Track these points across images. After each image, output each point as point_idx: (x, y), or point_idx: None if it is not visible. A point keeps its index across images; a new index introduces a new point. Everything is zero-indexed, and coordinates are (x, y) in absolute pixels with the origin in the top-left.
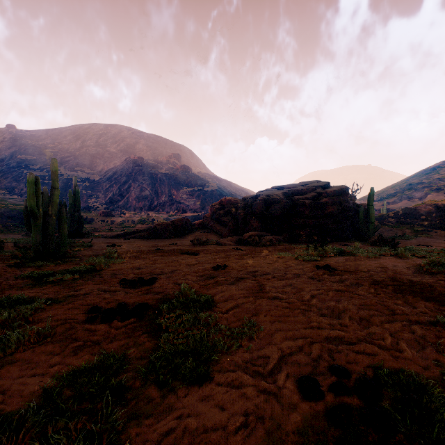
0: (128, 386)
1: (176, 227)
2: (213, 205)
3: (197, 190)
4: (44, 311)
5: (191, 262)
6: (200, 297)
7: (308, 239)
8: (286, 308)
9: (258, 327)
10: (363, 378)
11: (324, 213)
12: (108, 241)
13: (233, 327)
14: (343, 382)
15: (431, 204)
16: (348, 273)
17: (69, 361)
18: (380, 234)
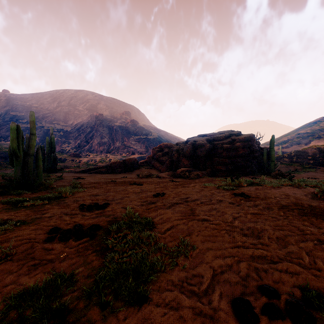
0: (70, 309)
1: (127, 165)
2: (154, 148)
3: (142, 138)
4: (13, 231)
5: (137, 191)
6: (142, 220)
7: (225, 173)
8: (213, 229)
9: (191, 247)
10: (295, 301)
11: (237, 154)
12: (75, 175)
13: (170, 246)
14: (275, 305)
15: (315, 148)
16: (259, 199)
17: (23, 280)
18: (279, 170)
